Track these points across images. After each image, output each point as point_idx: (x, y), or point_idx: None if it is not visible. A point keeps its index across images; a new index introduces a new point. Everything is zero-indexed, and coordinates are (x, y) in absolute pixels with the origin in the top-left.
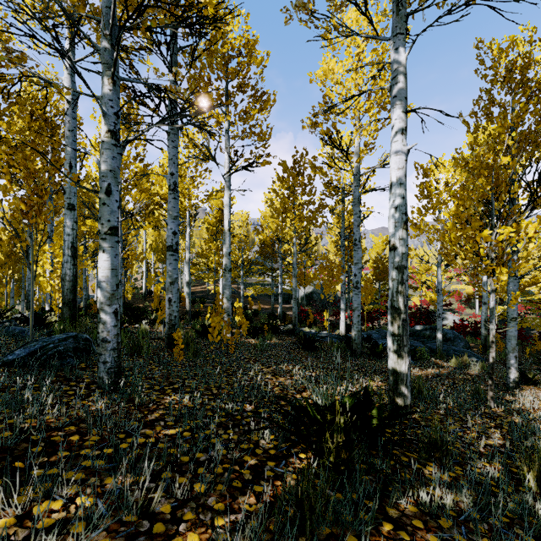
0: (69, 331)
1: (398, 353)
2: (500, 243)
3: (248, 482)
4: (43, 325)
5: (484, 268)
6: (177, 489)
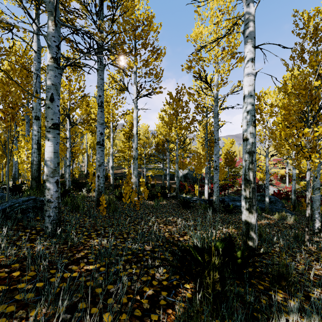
0: (33, 196)
1: (249, 210)
2: (316, 137)
3: (146, 311)
4: (19, 192)
5: (303, 154)
6: (89, 319)
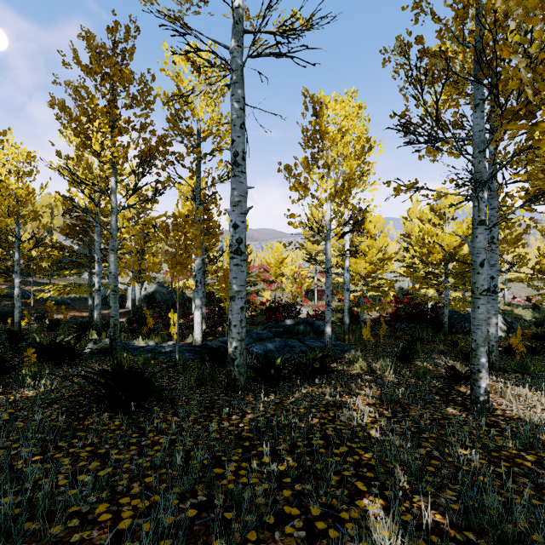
0: None
1: None
2: None
3: None
4: None
5: None
6: None
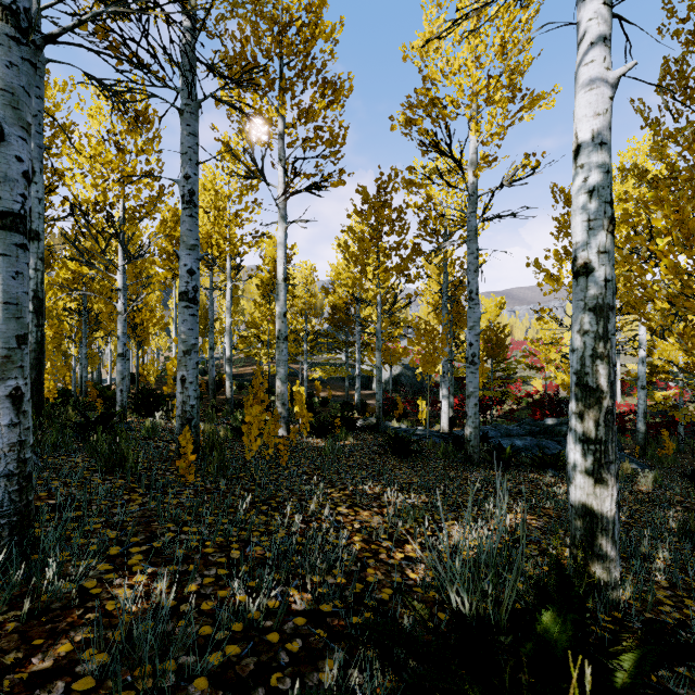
0: None
1: (596, 476)
2: None
3: None
4: None
5: None
6: None
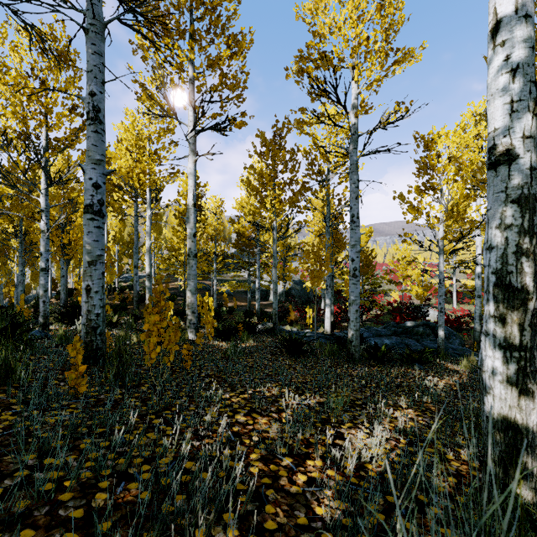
0: None
1: (520, 387)
2: None
3: None
4: None
5: None
6: None
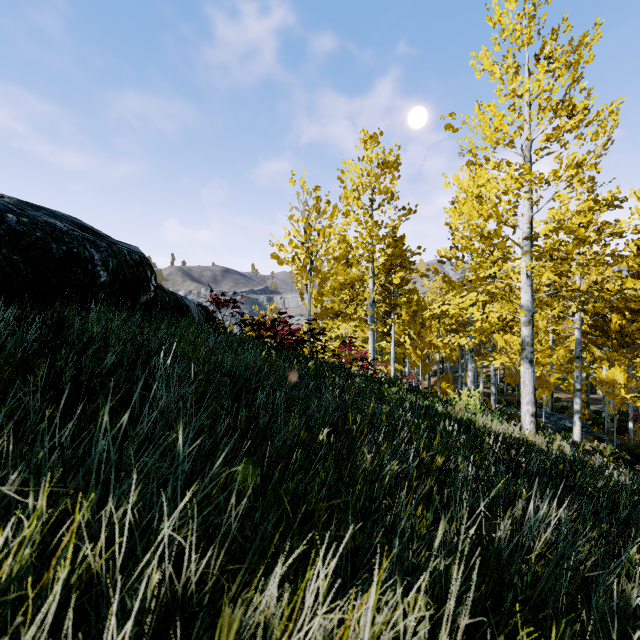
0: None
1: None
2: None
3: None
4: None
5: None
6: None
